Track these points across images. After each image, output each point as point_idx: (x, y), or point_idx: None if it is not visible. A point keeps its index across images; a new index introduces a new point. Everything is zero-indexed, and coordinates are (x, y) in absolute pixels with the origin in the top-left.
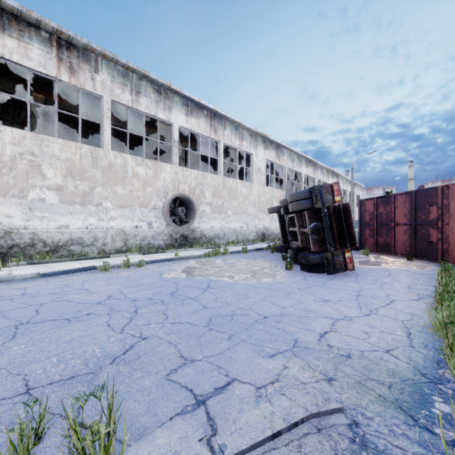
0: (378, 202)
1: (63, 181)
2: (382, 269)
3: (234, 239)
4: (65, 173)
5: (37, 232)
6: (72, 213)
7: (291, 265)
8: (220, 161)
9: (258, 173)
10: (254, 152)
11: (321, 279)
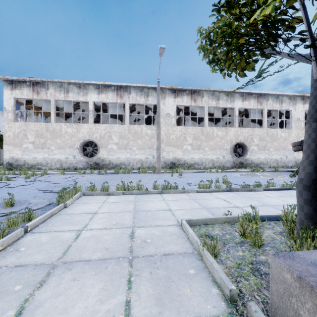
0: None
1: (192, 141)
2: None
3: (275, 165)
4: (193, 138)
5: (185, 160)
6: (195, 153)
7: (292, 175)
8: (264, 120)
9: (296, 121)
10: (293, 108)
11: None
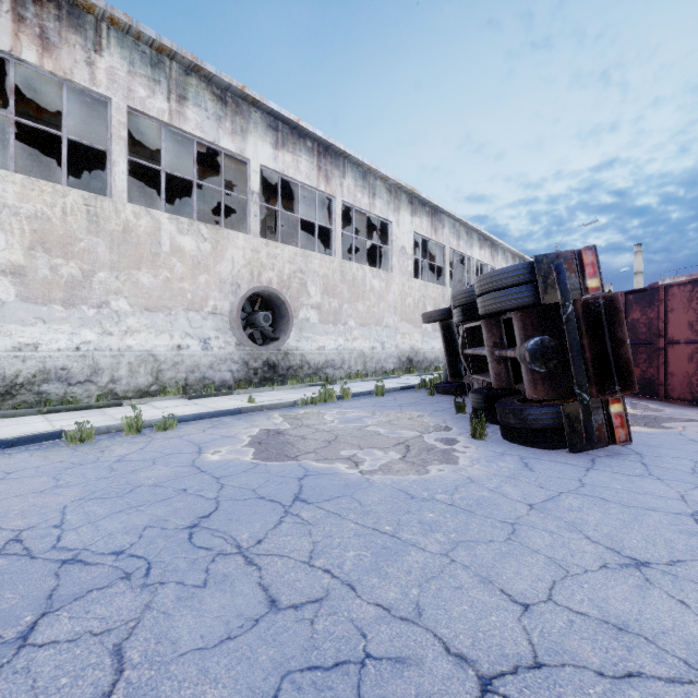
0: (629, 301)
1: (26, 258)
2: (674, 435)
3: (360, 368)
4: (31, 241)
5: None
6: (47, 321)
7: (483, 429)
8: (335, 232)
9: (401, 255)
10: (395, 219)
11: (567, 469)
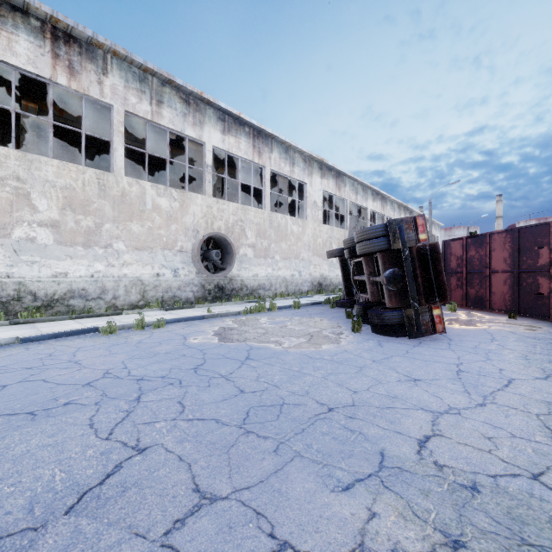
0: (468, 243)
1: (60, 215)
2: (479, 330)
3: (283, 290)
4: (63, 204)
5: (24, 282)
6: (73, 257)
7: (359, 326)
8: (265, 192)
9: (313, 207)
10: (309, 181)
11: (402, 346)
